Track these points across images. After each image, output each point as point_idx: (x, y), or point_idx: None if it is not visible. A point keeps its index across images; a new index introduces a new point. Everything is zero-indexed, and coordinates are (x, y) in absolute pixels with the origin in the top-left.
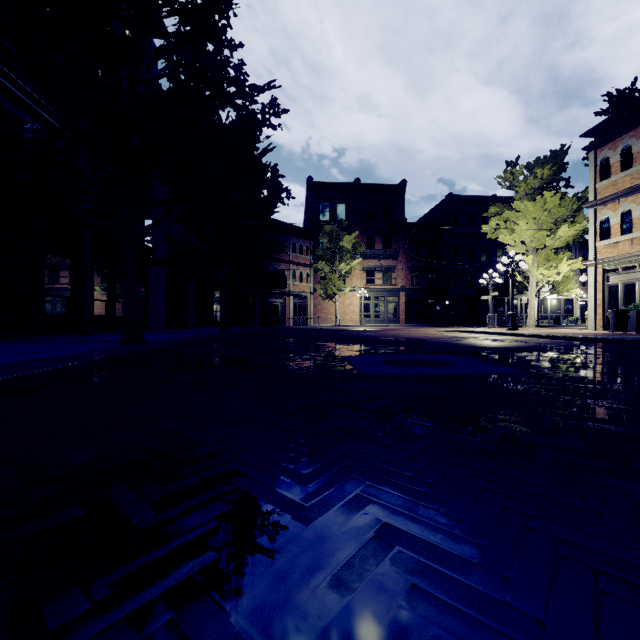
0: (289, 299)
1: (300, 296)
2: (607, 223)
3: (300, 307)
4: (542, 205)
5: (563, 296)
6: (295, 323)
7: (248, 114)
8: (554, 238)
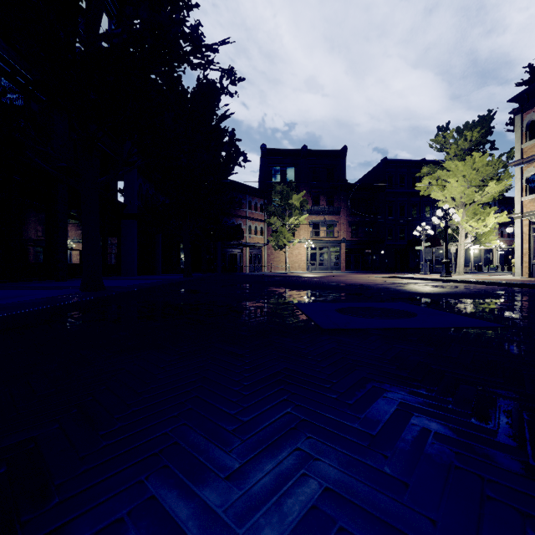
0: (246, 249)
1: (255, 247)
2: (533, 179)
3: (255, 256)
4: (471, 164)
5: (485, 246)
6: (251, 270)
7: (208, 83)
8: (482, 194)
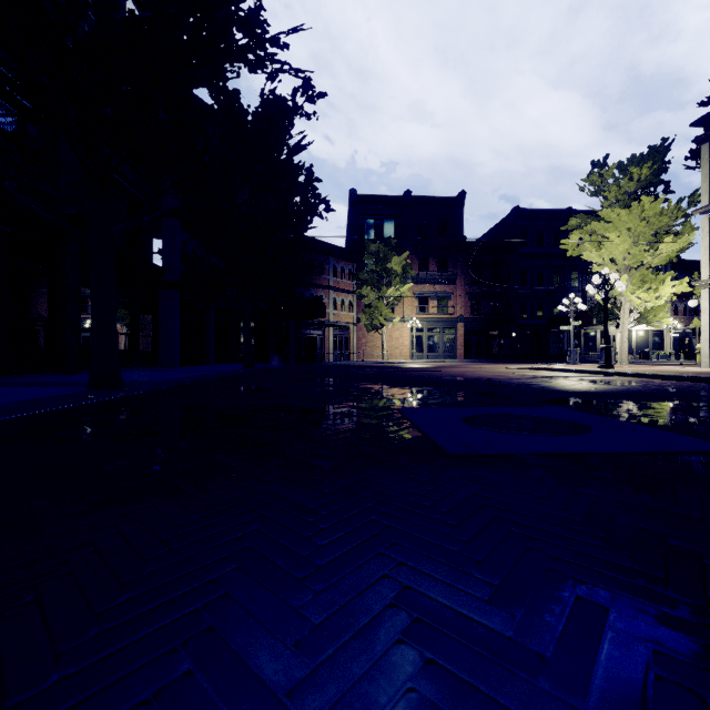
0: (328, 331)
1: (341, 327)
2: None
3: (341, 340)
4: (639, 213)
5: (653, 327)
6: (335, 358)
7: (276, 100)
8: (654, 254)
